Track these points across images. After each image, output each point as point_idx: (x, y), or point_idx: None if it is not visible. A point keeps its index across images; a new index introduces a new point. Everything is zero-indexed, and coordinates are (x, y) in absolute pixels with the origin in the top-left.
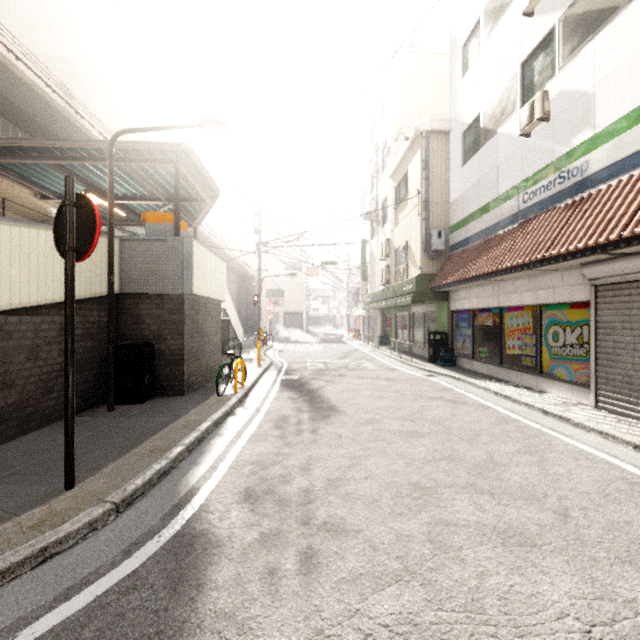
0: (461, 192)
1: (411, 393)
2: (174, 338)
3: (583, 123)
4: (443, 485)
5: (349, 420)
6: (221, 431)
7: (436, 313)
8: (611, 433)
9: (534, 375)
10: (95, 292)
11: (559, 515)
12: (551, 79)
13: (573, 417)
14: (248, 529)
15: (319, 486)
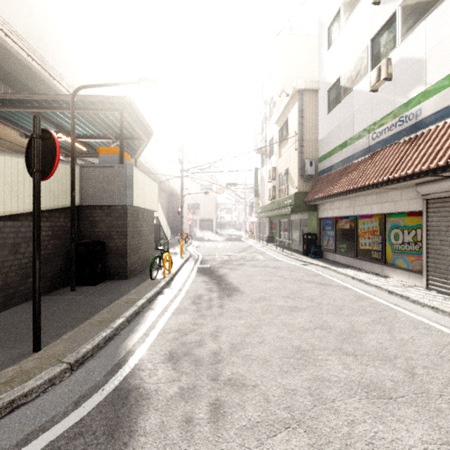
0: (326, 133)
1: (291, 277)
2: (119, 238)
3: (417, 81)
4: (318, 348)
5: (247, 298)
6: (153, 306)
7: (308, 220)
8: (440, 308)
9: (380, 264)
10: (61, 204)
11: (408, 373)
12: (393, 50)
13: (411, 296)
14: (171, 384)
15: (225, 349)
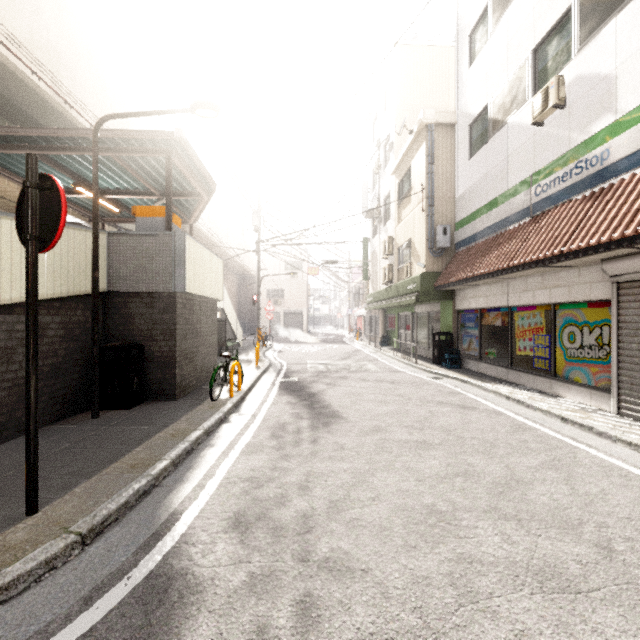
0: (467, 187)
1: (417, 397)
2: (165, 339)
3: (603, 108)
4: (461, 508)
5: (352, 428)
6: (213, 441)
7: (441, 313)
8: None
9: (548, 378)
10: (79, 290)
11: (602, 549)
12: (567, 63)
13: (596, 425)
14: (235, 567)
15: (320, 509)
